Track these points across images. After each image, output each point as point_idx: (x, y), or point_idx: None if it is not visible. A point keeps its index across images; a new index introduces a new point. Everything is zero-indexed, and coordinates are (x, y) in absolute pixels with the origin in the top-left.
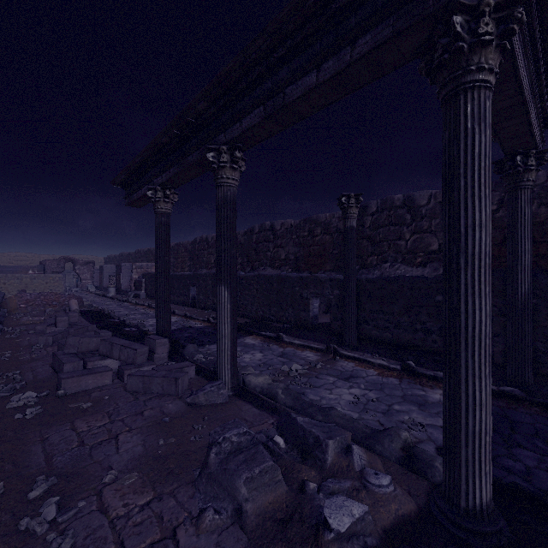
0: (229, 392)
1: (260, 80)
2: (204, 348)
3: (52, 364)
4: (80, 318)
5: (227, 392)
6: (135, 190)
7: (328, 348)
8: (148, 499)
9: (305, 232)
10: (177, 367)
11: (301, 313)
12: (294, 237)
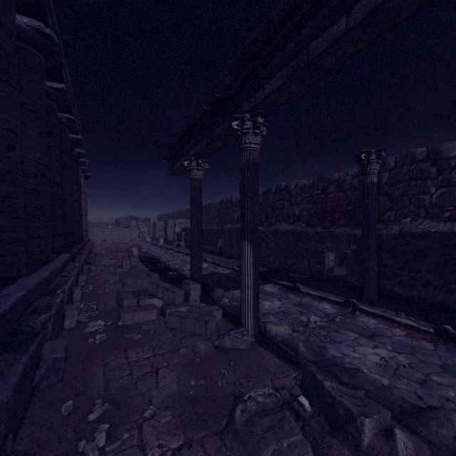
0: (252, 339)
1: (282, 43)
2: (229, 293)
3: (117, 298)
4: (139, 261)
5: (250, 339)
6: (176, 162)
7: (346, 301)
8: (179, 444)
9: (318, 190)
10: (207, 310)
11: (317, 266)
12: (307, 195)
